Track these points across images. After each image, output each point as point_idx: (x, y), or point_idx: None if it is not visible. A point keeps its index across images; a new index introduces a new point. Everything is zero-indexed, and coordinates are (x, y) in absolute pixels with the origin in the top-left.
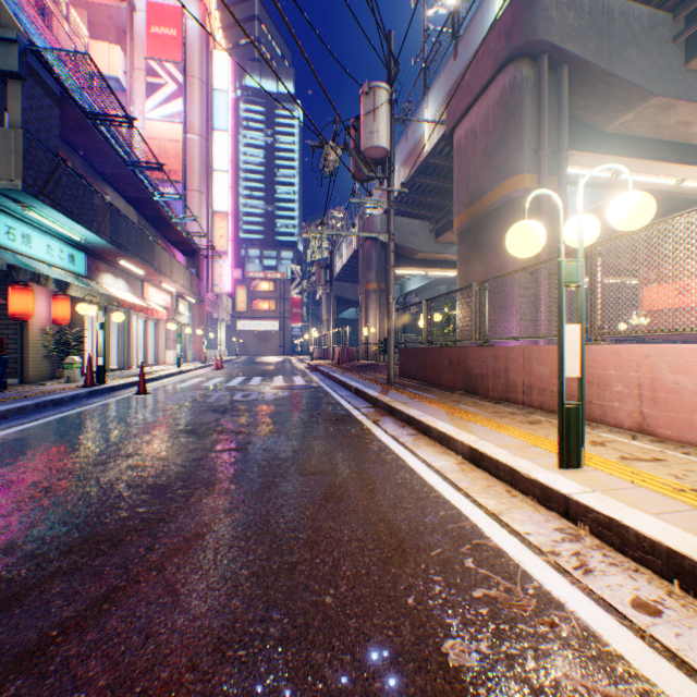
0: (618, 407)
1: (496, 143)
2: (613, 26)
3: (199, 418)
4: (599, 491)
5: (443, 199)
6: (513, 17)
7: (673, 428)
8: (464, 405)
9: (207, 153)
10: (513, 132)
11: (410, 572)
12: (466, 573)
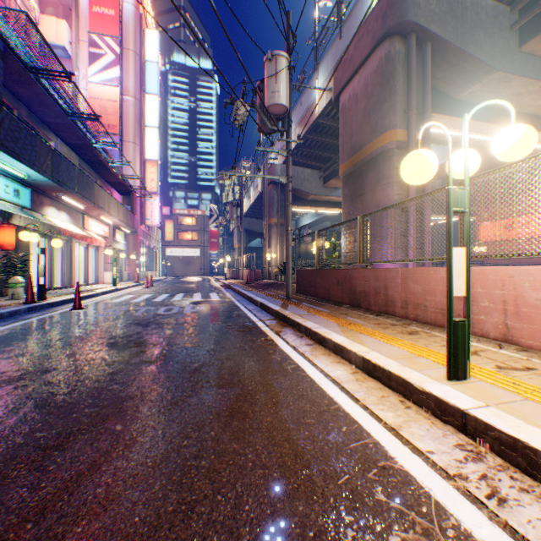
0: (484, 320)
1: (374, 104)
2: (466, 13)
3: (123, 331)
4: (493, 406)
5: (330, 153)
6: (388, 2)
7: (535, 339)
8: (351, 317)
9: (140, 111)
10: (388, 95)
11: (318, 510)
12: (378, 509)
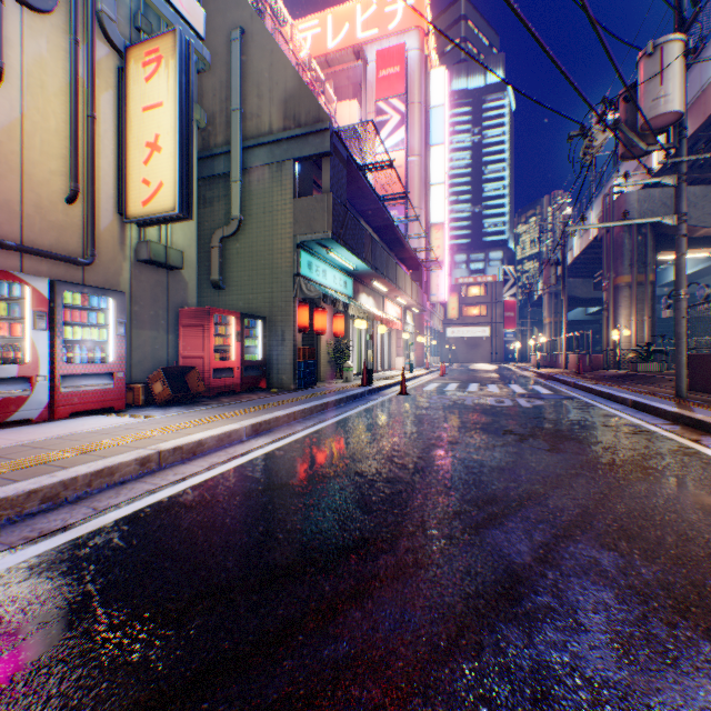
0: None
1: None
2: None
3: (476, 419)
4: None
5: None
6: None
7: None
8: None
9: (424, 170)
10: None
11: None
12: None
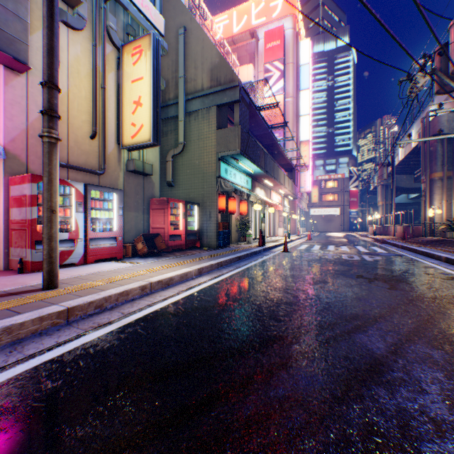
0: None
1: None
2: None
3: (337, 268)
4: None
5: None
6: None
7: None
8: None
9: (296, 106)
10: None
11: None
12: None
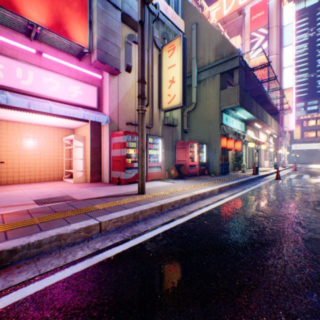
0: None
1: None
2: None
3: None
4: None
5: None
6: None
7: None
8: None
9: (279, 61)
10: None
11: None
12: None
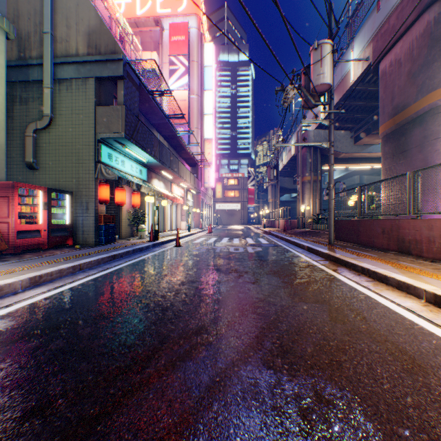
0: None
1: (420, 66)
2: None
3: (218, 262)
4: None
5: (362, 114)
6: None
7: None
8: (404, 262)
9: (201, 104)
10: (437, 55)
11: (435, 382)
12: None
